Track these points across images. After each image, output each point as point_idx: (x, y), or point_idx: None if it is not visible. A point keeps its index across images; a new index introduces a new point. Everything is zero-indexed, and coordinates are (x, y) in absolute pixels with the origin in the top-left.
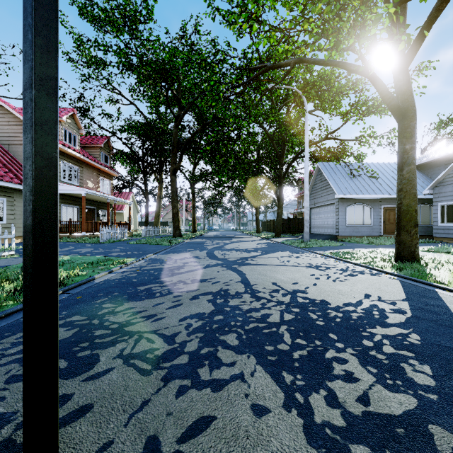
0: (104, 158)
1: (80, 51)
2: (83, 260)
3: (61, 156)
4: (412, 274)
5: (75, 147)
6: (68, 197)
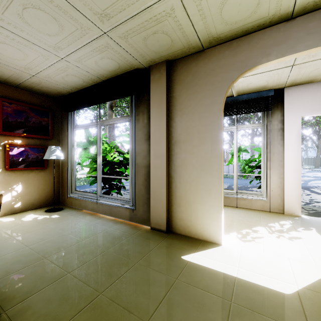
0: None
1: None
2: None
3: None
4: None
5: None
6: None
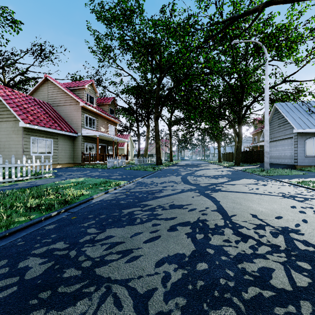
0: (111, 111)
1: (98, 45)
2: (91, 181)
3: (84, 111)
4: None
5: (93, 105)
6: (89, 138)
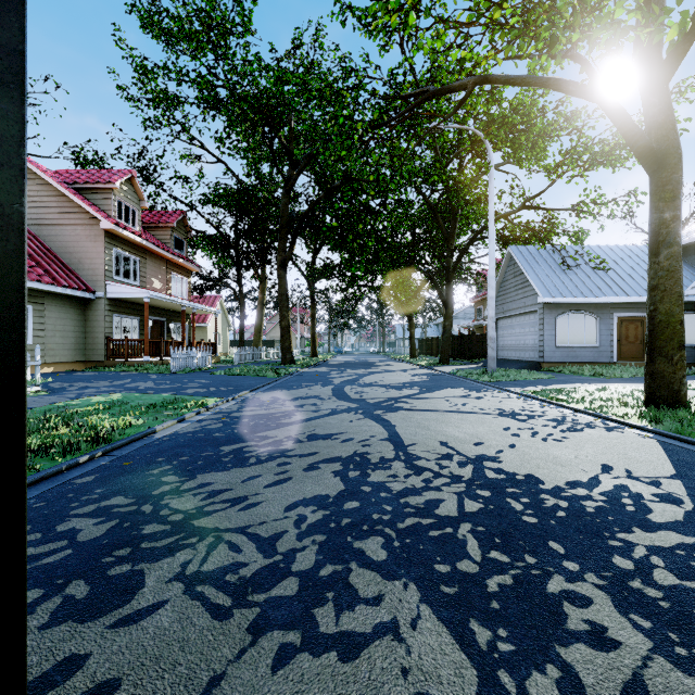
0: (178, 244)
1: (143, 84)
2: (142, 400)
3: (113, 242)
4: (678, 430)
5: (134, 228)
6: (123, 304)
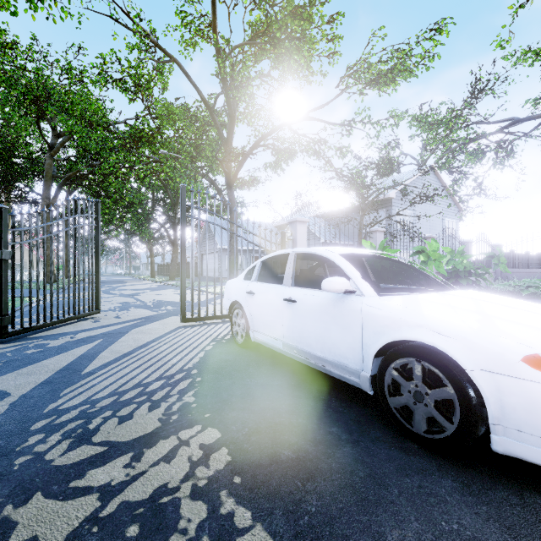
0: None
1: None
2: None
3: None
4: None
5: None
6: None
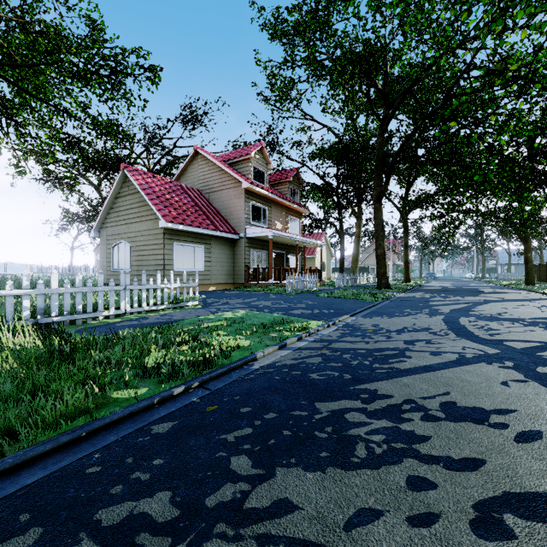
0: (293, 193)
1: (272, 85)
2: (257, 318)
3: (250, 197)
4: None
5: (263, 185)
6: (256, 241)
